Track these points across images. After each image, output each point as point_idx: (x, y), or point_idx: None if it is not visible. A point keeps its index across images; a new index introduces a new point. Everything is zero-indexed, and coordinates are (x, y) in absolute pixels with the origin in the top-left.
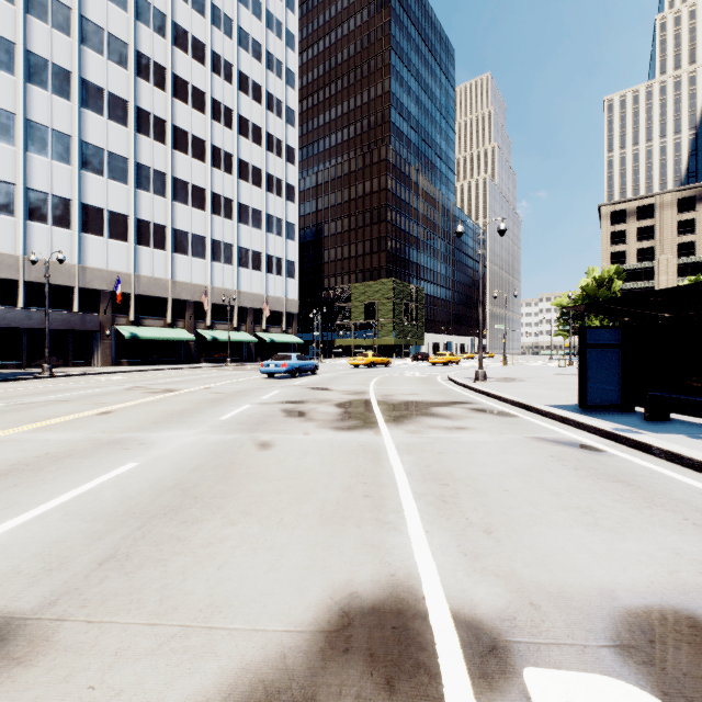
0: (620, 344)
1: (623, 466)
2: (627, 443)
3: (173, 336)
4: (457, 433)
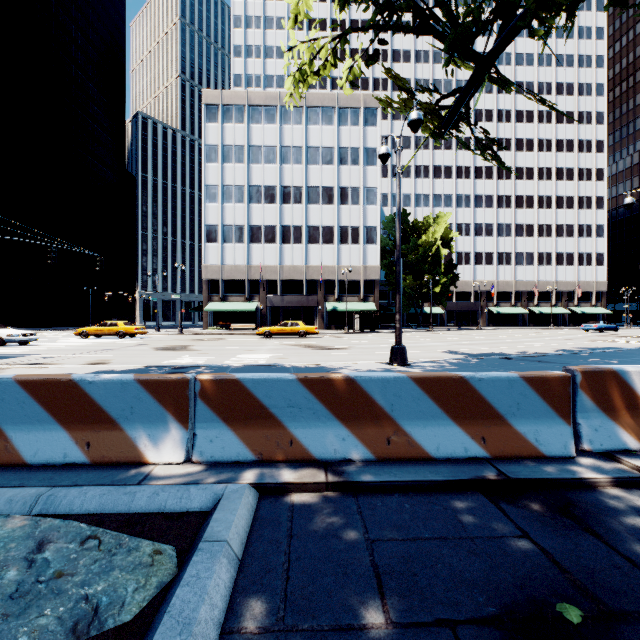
0: None
1: None
2: None
3: (517, 311)
4: None
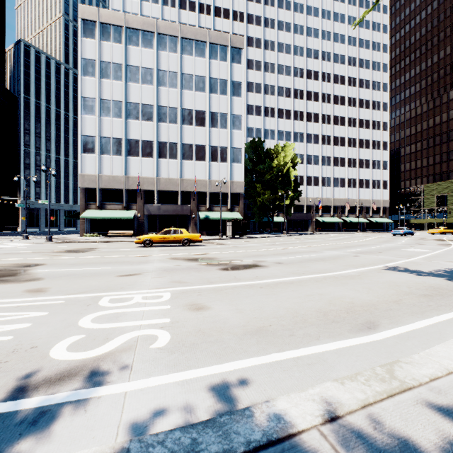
0: None
1: None
2: None
3: (335, 220)
4: None
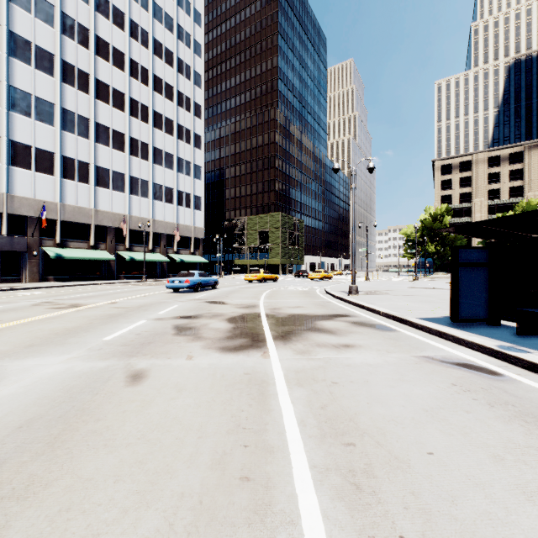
0: (487, 263)
1: (537, 399)
2: (520, 364)
3: (95, 256)
4: (346, 353)
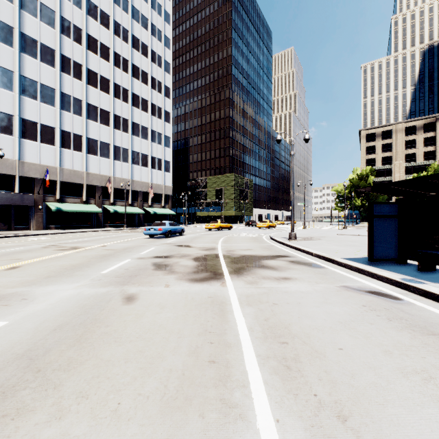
0: (397, 215)
1: (425, 316)
2: (417, 292)
3: (87, 209)
4: (285, 283)
